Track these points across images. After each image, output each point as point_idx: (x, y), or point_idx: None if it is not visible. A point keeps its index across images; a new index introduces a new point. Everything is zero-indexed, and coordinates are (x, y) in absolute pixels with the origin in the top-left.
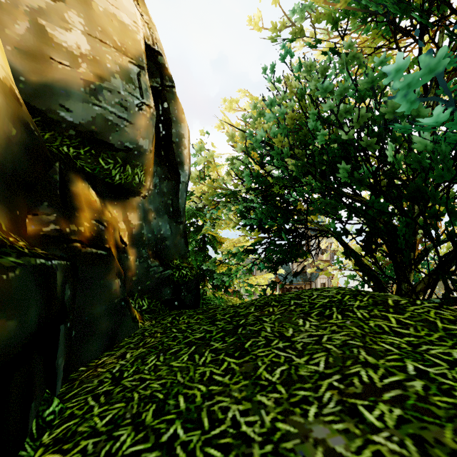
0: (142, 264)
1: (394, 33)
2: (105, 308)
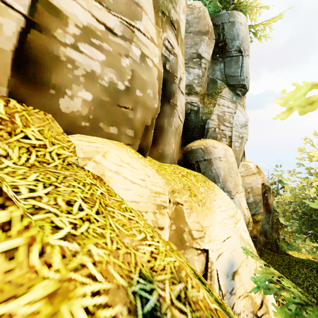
0: (262, 239)
1: None
2: (258, 250)
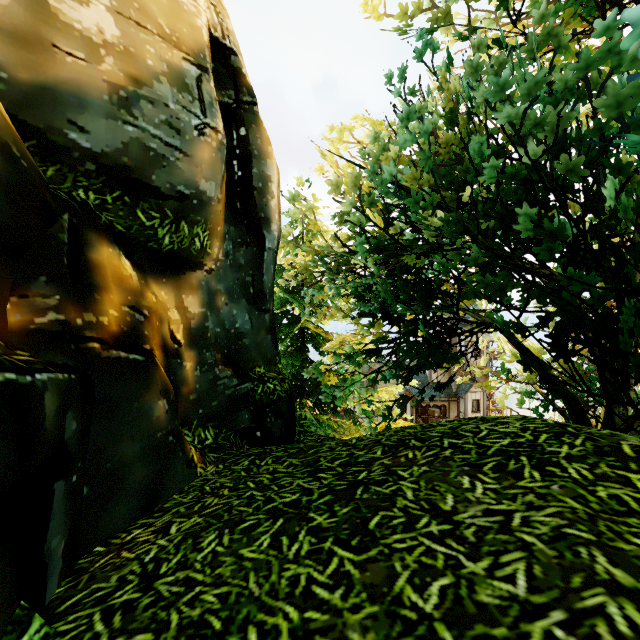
0: (205, 374)
1: (602, 9)
2: (140, 448)
